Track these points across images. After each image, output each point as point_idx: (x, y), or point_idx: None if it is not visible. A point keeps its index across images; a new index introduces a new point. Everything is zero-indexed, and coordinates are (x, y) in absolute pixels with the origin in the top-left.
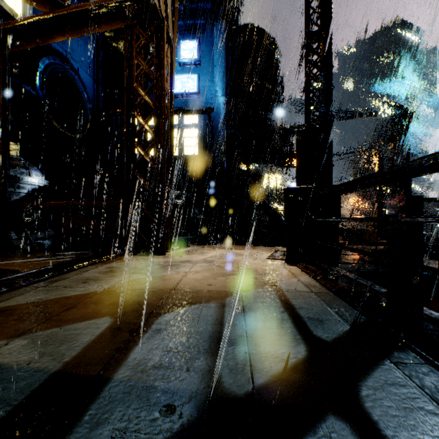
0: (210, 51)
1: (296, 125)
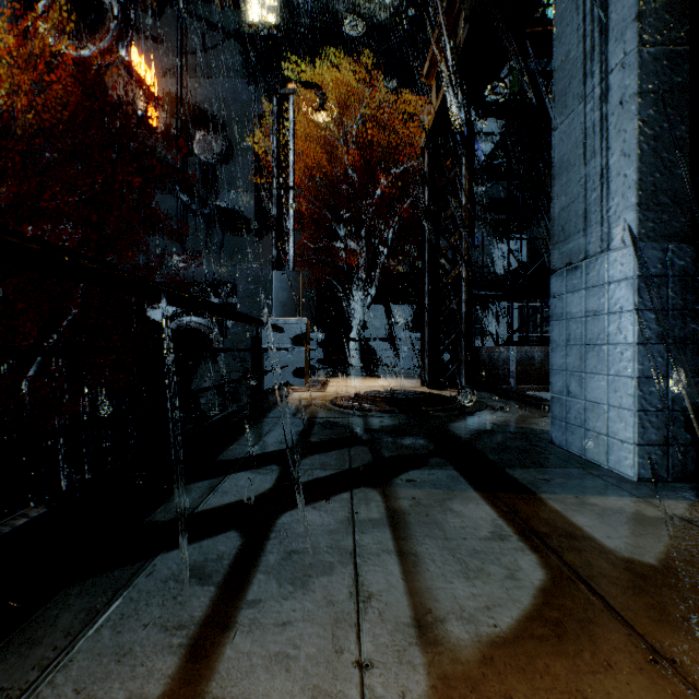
0: None
1: None
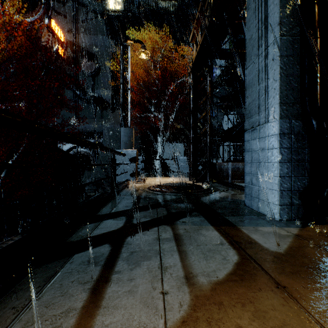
0: None
1: None
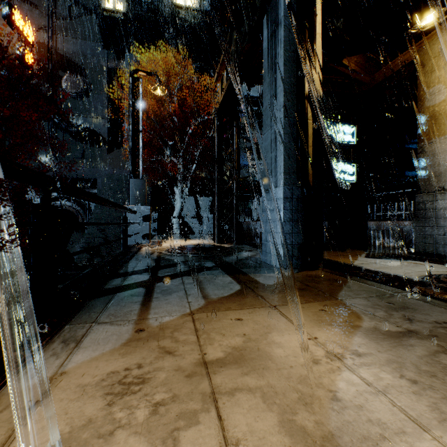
0: None
1: None
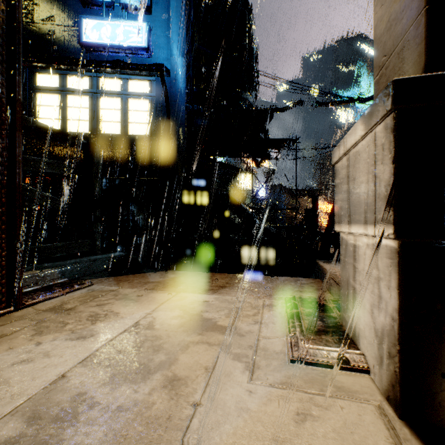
0: None
1: (274, 108)
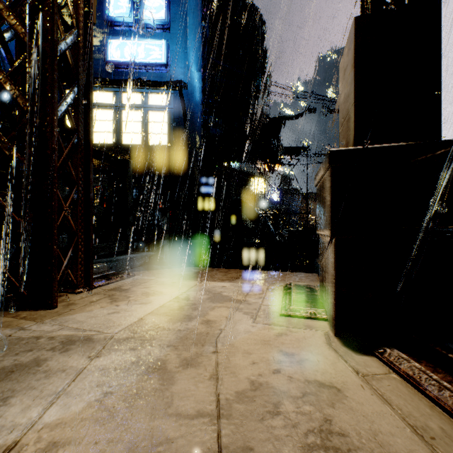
0: (182, 14)
1: (286, 116)
